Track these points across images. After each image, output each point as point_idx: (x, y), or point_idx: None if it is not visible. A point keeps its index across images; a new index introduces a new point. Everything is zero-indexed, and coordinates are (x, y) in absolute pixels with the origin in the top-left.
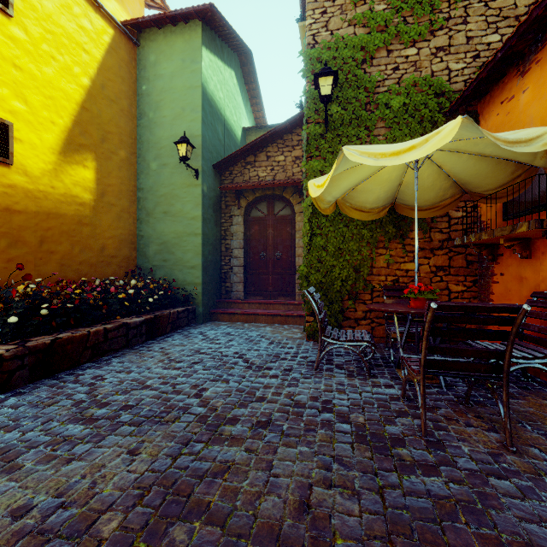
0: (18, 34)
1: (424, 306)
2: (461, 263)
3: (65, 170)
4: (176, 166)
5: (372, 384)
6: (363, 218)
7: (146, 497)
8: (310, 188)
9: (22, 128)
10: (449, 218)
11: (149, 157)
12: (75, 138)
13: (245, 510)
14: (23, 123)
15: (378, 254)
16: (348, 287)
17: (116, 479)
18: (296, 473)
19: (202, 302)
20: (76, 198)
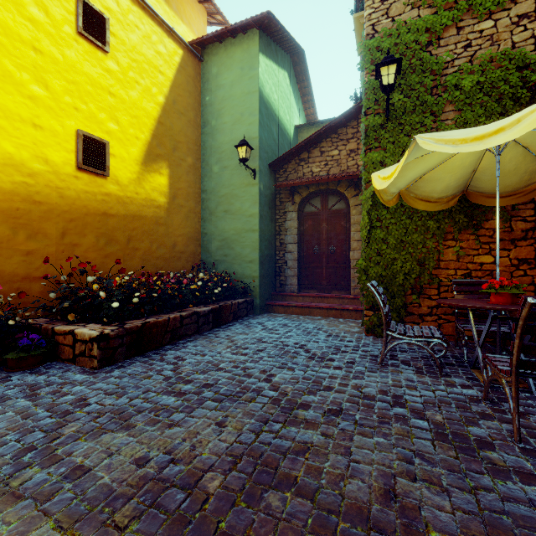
0: (112, 66)
1: (508, 302)
2: None
3: (146, 178)
4: (235, 167)
5: (445, 383)
6: (429, 208)
7: (239, 464)
8: (374, 180)
9: (115, 145)
10: (535, 204)
11: (212, 161)
12: (153, 149)
13: (331, 489)
14: (116, 141)
15: (446, 246)
16: (411, 281)
17: (211, 446)
18: (376, 462)
19: (259, 294)
20: (154, 202)
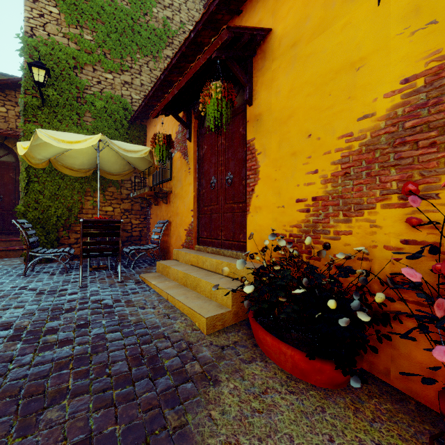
0: None
1: None
2: (138, 208)
3: None
4: None
5: (66, 275)
6: (73, 174)
7: None
8: (18, 148)
9: None
10: (131, 182)
11: None
12: None
13: None
14: None
15: (87, 200)
16: (62, 222)
17: None
18: None
19: None
20: None
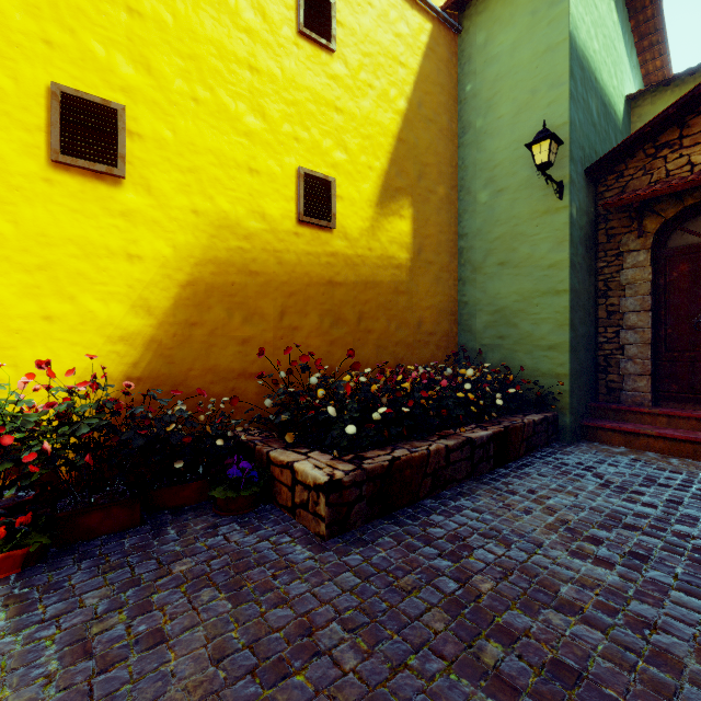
0: (339, 71)
1: None
2: None
3: (381, 225)
4: (520, 187)
5: None
6: None
7: None
8: None
9: (342, 183)
10: None
11: (476, 186)
12: (391, 181)
13: None
14: (343, 176)
15: None
16: None
17: None
18: None
19: (570, 406)
20: (392, 260)
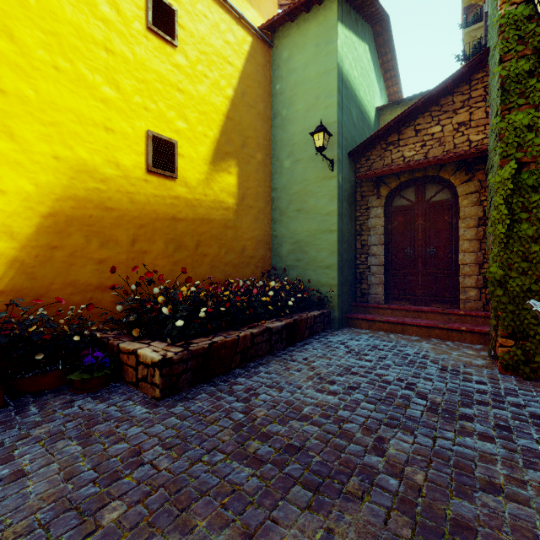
0: (181, 61)
1: None
2: None
3: (214, 178)
4: (309, 160)
5: None
6: None
7: None
8: None
9: (184, 145)
10: None
11: (283, 156)
12: (222, 147)
13: None
14: (184, 140)
15: None
16: None
17: None
18: None
19: (338, 305)
20: (222, 204)
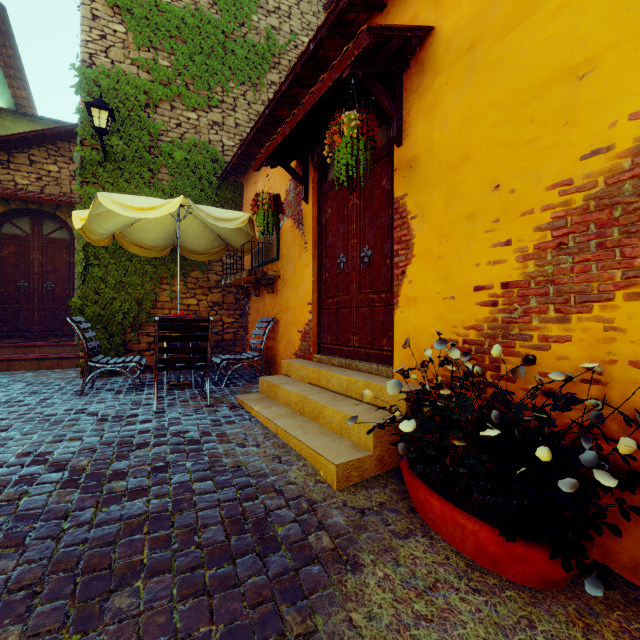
0: None
1: None
2: (232, 300)
3: None
4: None
5: (135, 395)
6: (145, 254)
7: None
8: (74, 219)
9: None
10: (223, 263)
11: None
12: None
13: None
14: None
15: (162, 289)
16: (130, 320)
17: None
18: (30, 443)
19: None
20: None
